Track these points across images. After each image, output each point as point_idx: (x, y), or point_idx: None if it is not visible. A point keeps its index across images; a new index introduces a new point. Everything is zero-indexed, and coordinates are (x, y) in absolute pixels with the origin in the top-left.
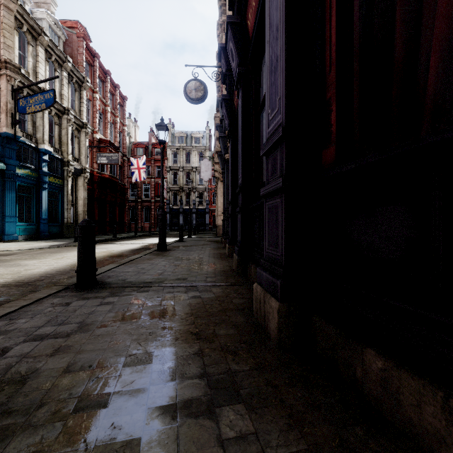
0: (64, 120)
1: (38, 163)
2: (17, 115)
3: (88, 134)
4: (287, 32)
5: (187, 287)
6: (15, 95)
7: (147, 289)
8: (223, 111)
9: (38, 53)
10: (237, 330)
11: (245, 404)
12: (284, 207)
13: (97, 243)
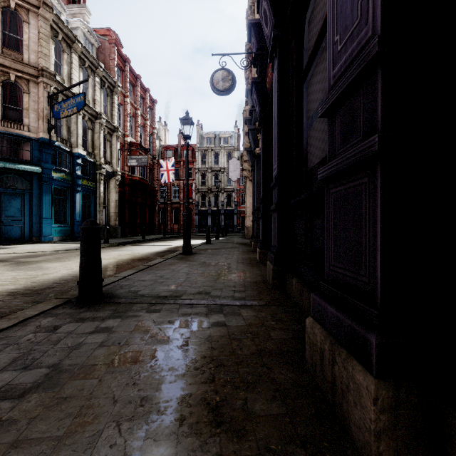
0: (96, 125)
1: (72, 167)
2: (53, 120)
3: (119, 138)
4: None
5: (209, 307)
6: (51, 101)
7: (159, 307)
8: (253, 97)
9: (72, 60)
10: (284, 406)
11: None
12: (381, 191)
13: (125, 245)
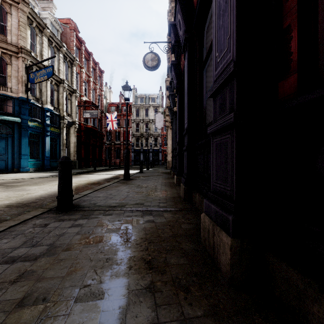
0: (60, 88)
1: (43, 118)
2: (29, 84)
3: (77, 97)
4: None
5: (144, 212)
6: (28, 70)
7: (111, 212)
8: (172, 73)
9: (43, 41)
10: (187, 260)
11: None
12: (235, 142)
13: (82, 174)
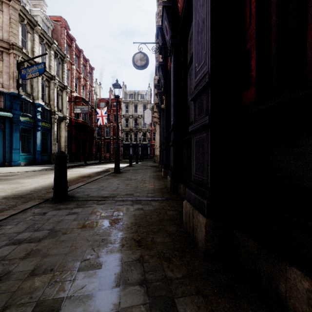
0: (51, 84)
1: (34, 113)
2: (20, 80)
3: (67, 93)
4: None
5: (133, 201)
6: (19, 67)
7: (104, 202)
8: (160, 73)
9: (34, 38)
10: (171, 239)
11: None
12: (210, 140)
13: (73, 167)
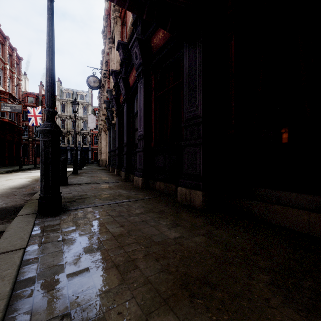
0: None
1: None
2: None
3: None
4: (144, 113)
5: (108, 183)
6: None
7: (92, 184)
8: (113, 102)
9: None
10: (131, 187)
11: (136, 192)
12: (143, 155)
13: (14, 172)
